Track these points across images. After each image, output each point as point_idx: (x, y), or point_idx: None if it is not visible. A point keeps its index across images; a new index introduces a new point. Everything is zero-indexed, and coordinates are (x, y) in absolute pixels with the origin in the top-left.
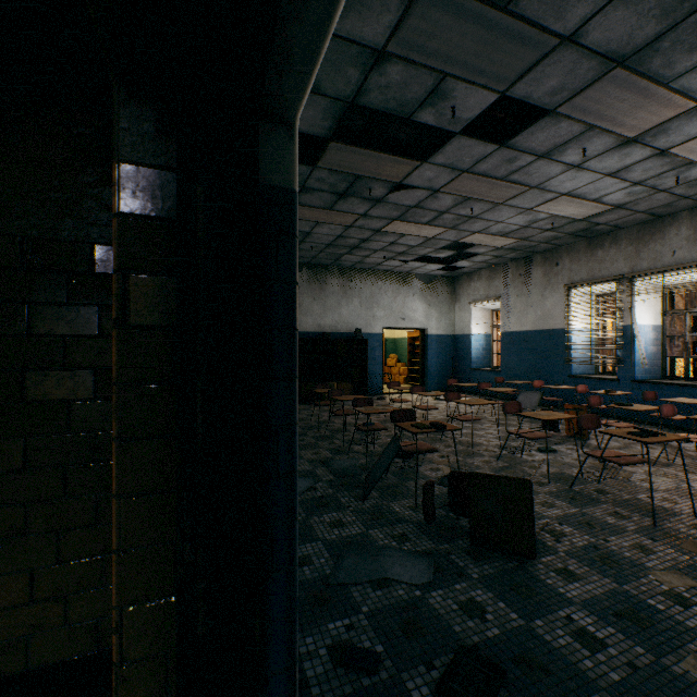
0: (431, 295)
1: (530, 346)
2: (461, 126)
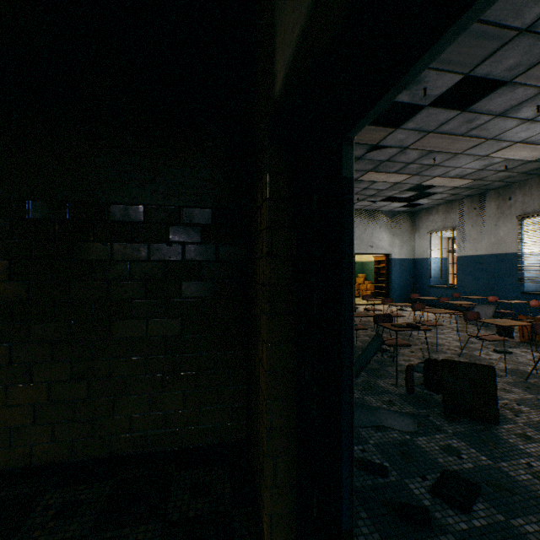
0: (395, 227)
1: (484, 268)
2: (429, 101)
